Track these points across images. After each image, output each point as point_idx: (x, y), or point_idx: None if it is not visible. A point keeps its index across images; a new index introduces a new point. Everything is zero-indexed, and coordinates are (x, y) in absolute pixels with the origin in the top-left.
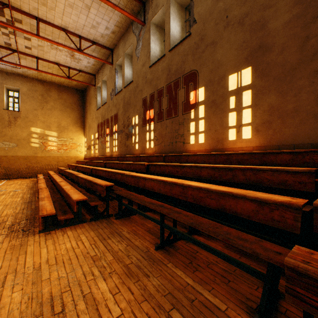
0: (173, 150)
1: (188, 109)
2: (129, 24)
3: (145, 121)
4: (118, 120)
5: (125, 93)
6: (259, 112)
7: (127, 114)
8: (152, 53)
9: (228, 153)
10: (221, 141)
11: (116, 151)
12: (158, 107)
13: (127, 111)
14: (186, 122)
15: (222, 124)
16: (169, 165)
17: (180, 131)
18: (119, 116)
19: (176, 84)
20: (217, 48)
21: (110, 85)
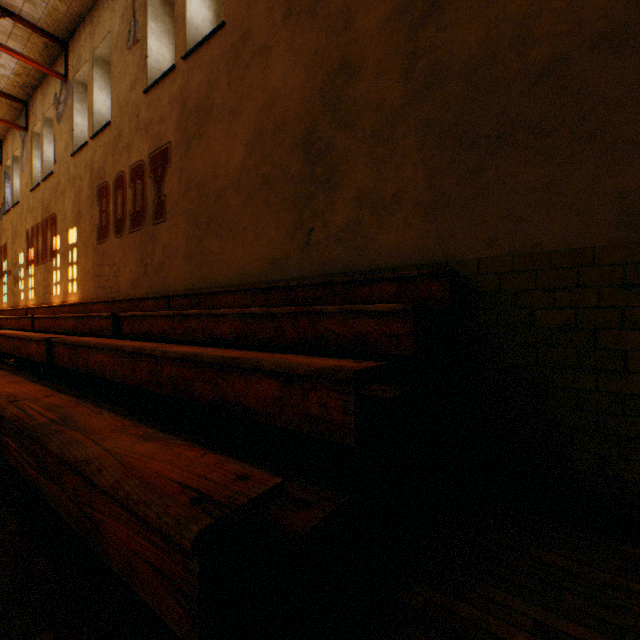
0: (45, 302)
1: (53, 256)
2: (16, 117)
3: (29, 263)
4: (8, 254)
5: (14, 215)
6: (79, 269)
7: (15, 247)
8: (37, 173)
9: (53, 306)
10: (67, 294)
11: (6, 303)
12: (37, 246)
13: (16, 243)
14: (52, 271)
15: (67, 277)
16: (4, 318)
17: (49, 280)
18: (8, 248)
19: (47, 224)
20: (65, 199)
21: (1, 195)
